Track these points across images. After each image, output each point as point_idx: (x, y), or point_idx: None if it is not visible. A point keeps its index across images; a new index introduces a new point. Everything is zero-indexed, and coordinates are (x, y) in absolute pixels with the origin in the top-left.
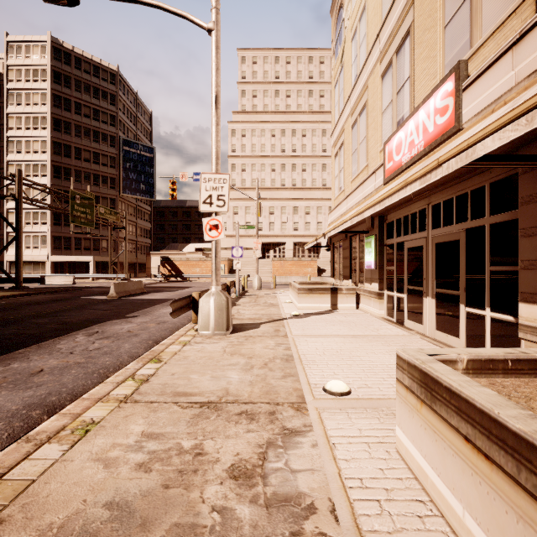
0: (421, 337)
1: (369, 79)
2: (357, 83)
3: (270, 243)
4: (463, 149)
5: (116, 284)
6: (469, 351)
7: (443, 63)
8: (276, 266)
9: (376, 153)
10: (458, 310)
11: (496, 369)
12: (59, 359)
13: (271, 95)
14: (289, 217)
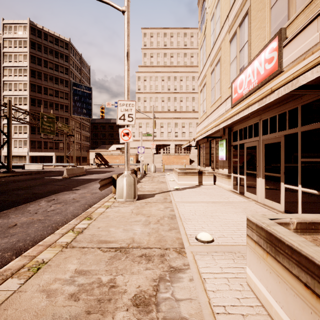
0: (255, 203)
1: (222, 43)
2: (214, 46)
3: (161, 145)
4: (290, 80)
5: (67, 169)
6: (297, 217)
7: (270, 30)
8: (164, 158)
9: (226, 88)
10: (280, 186)
11: (316, 229)
12: (27, 217)
13: (161, 56)
14: (172, 129)
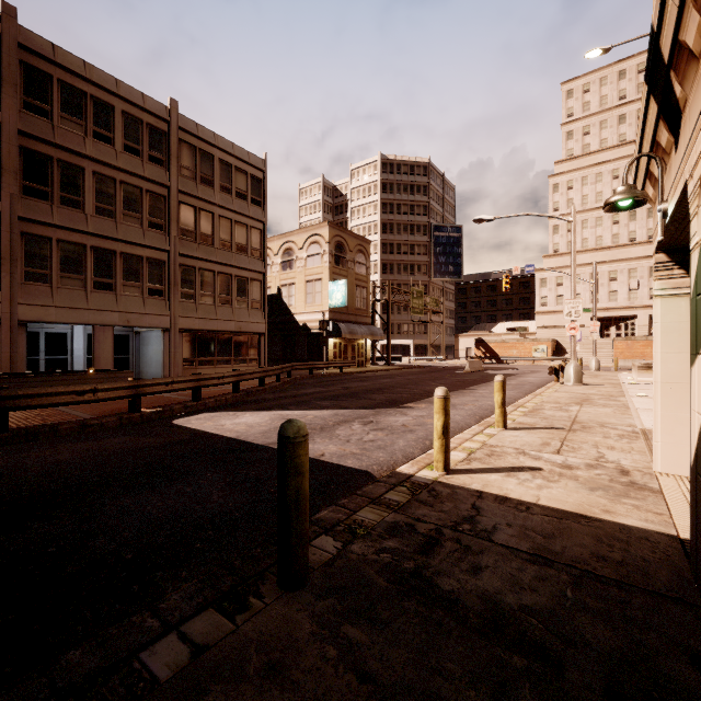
0: None
1: None
2: None
3: (610, 318)
4: None
5: (469, 362)
6: None
7: None
8: (619, 347)
9: None
10: None
11: None
12: None
13: (612, 124)
14: (641, 282)
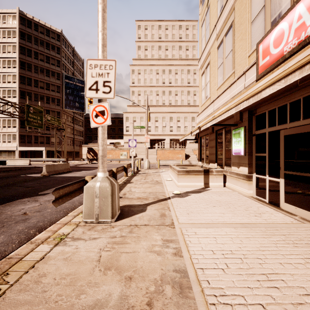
0: None
1: (236, 1)
2: (223, 11)
3: (155, 139)
4: None
5: (47, 166)
6: None
7: None
8: (159, 153)
9: (244, 59)
10: None
11: None
12: None
13: (156, 49)
14: (167, 123)
